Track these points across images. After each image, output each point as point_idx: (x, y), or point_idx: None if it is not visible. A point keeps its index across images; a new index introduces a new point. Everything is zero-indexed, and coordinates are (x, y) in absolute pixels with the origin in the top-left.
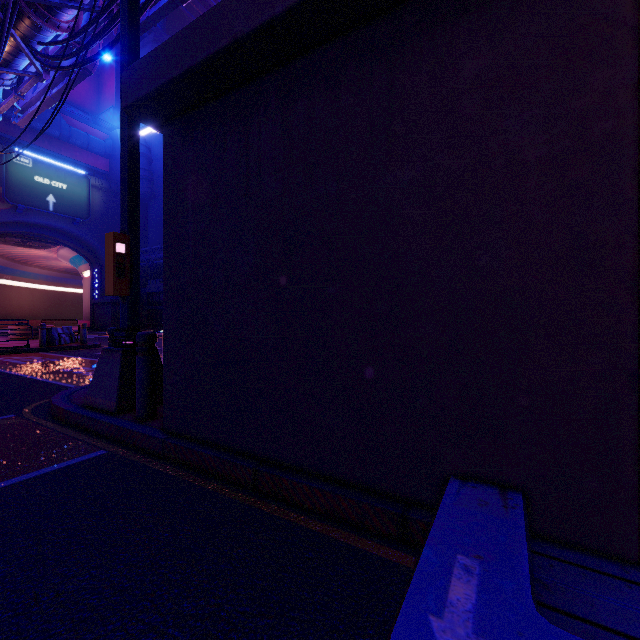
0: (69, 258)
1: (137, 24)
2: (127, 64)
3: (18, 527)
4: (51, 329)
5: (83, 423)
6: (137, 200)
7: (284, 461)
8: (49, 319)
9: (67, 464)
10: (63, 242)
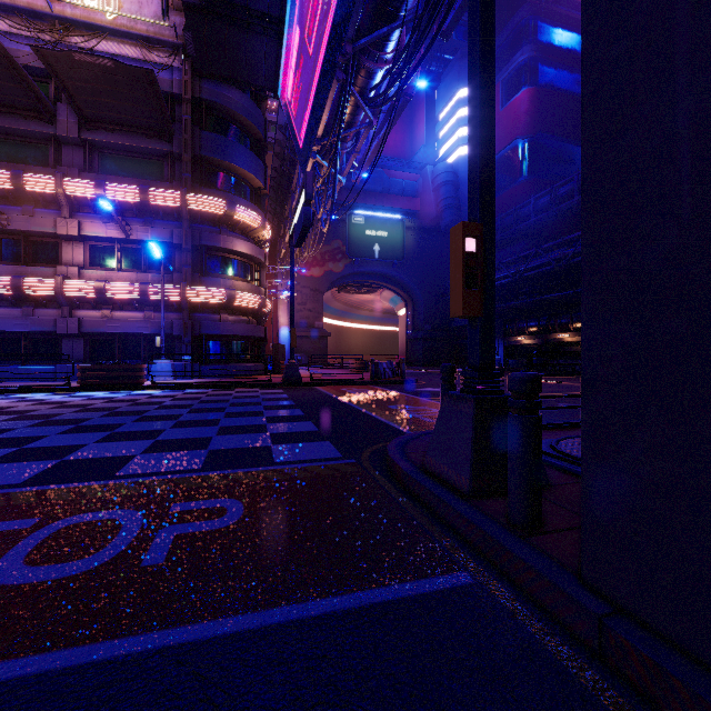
0: (389, 299)
1: None
2: None
3: None
4: (378, 364)
5: (426, 499)
6: (491, 170)
7: None
8: (376, 354)
9: (420, 589)
10: (384, 285)
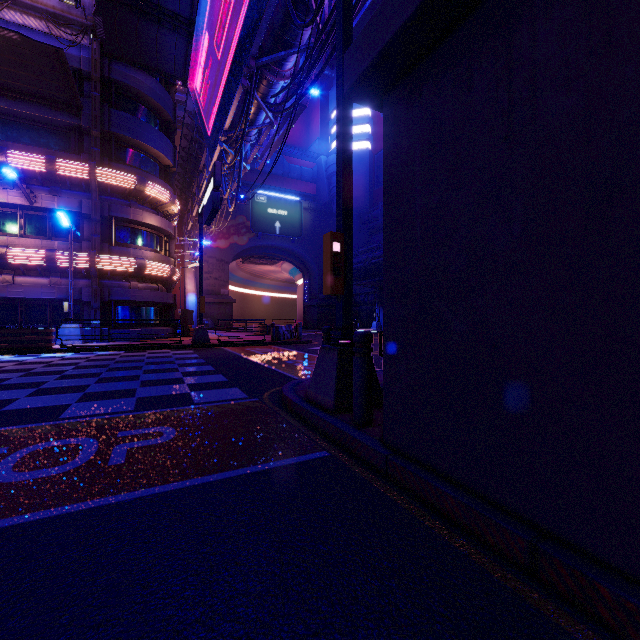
0: (288, 270)
1: (350, 18)
2: (341, 62)
3: (263, 527)
4: (278, 327)
5: (307, 417)
6: (350, 197)
7: (588, 548)
8: (277, 319)
9: (297, 460)
10: (285, 258)
